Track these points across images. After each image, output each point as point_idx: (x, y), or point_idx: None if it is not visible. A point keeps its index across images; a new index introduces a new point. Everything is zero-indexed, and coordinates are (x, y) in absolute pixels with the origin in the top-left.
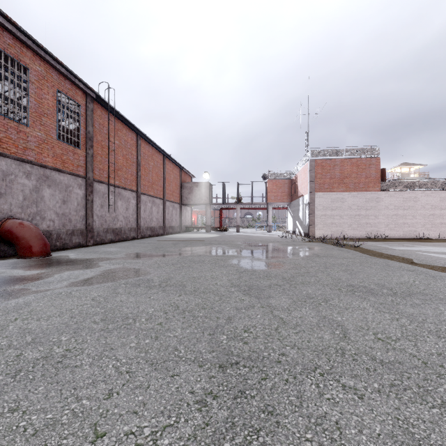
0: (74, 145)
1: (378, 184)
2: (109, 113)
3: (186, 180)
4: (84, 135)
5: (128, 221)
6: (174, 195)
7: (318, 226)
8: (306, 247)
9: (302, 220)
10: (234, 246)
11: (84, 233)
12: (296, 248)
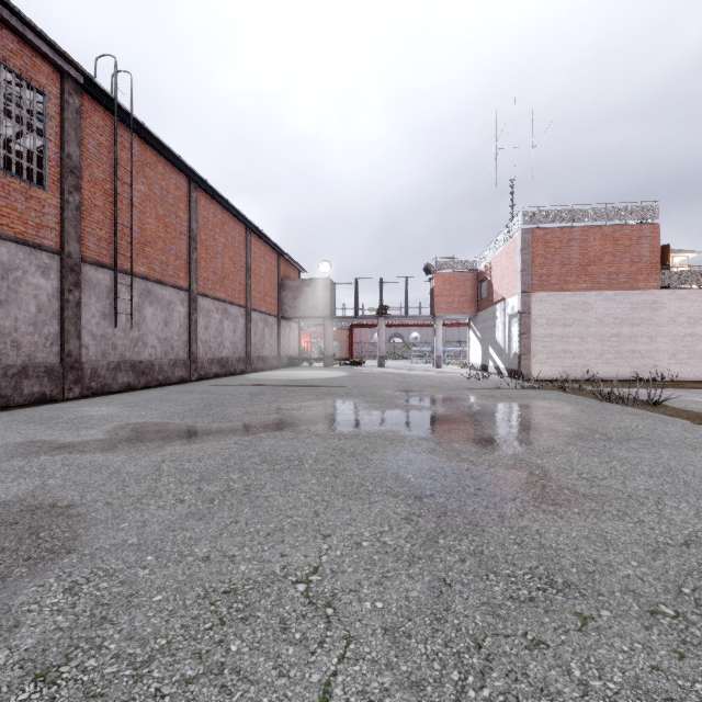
0: (29, 180)
1: (655, 275)
2: (116, 121)
3: (290, 276)
4: (57, 162)
5: (170, 348)
6: (267, 301)
7: (538, 356)
8: (542, 405)
9: (503, 345)
10: (380, 401)
11: (57, 371)
12: (522, 407)
